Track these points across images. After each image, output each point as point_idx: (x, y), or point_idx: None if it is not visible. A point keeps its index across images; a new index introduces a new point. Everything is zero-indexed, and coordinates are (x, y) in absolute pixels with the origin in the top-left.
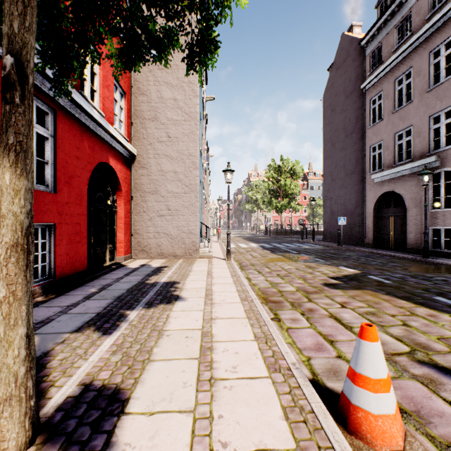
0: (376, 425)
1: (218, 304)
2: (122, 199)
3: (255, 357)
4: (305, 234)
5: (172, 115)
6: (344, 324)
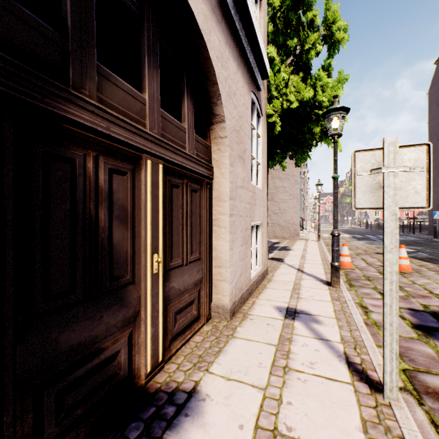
0: (342, 263)
1: (308, 252)
2: None
3: (318, 259)
4: (415, 228)
5: None
6: (364, 260)
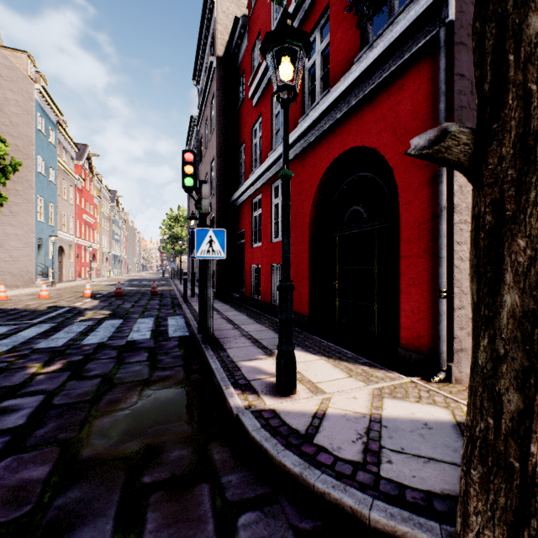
0: None
1: None
2: None
3: None
4: None
5: (14, 199)
6: None
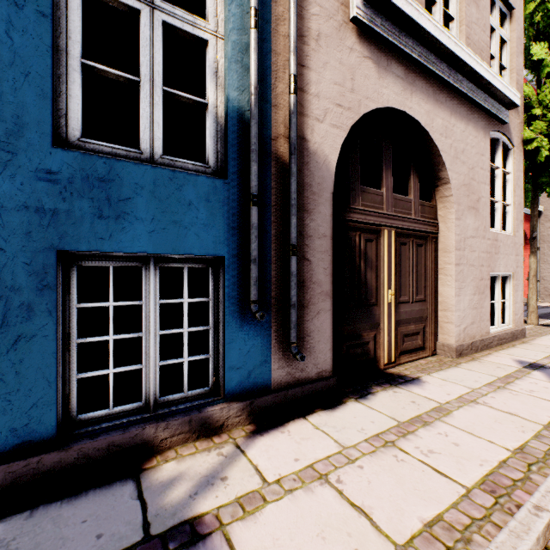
0: None
1: None
2: (528, 251)
3: None
4: None
5: None
6: None
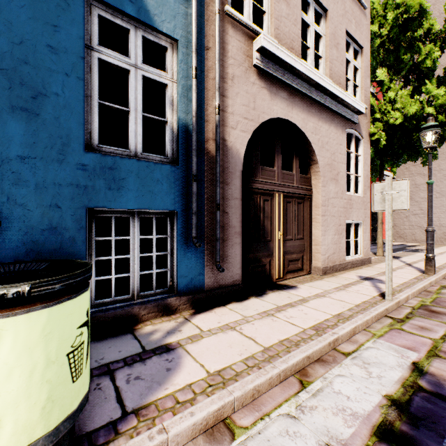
0: None
1: (444, 255)
2: None
3: None
4: None
5: None
6: None
